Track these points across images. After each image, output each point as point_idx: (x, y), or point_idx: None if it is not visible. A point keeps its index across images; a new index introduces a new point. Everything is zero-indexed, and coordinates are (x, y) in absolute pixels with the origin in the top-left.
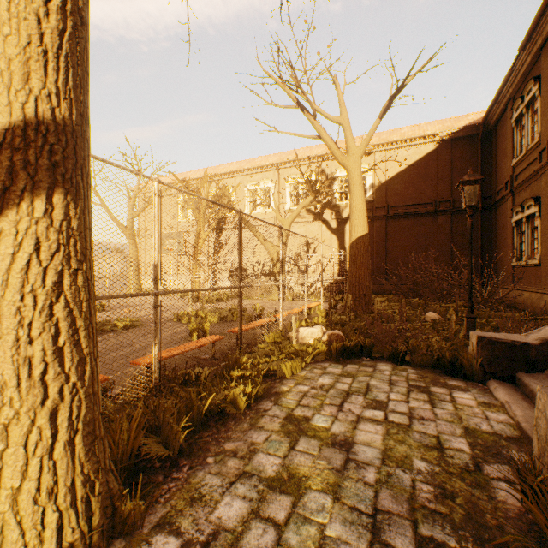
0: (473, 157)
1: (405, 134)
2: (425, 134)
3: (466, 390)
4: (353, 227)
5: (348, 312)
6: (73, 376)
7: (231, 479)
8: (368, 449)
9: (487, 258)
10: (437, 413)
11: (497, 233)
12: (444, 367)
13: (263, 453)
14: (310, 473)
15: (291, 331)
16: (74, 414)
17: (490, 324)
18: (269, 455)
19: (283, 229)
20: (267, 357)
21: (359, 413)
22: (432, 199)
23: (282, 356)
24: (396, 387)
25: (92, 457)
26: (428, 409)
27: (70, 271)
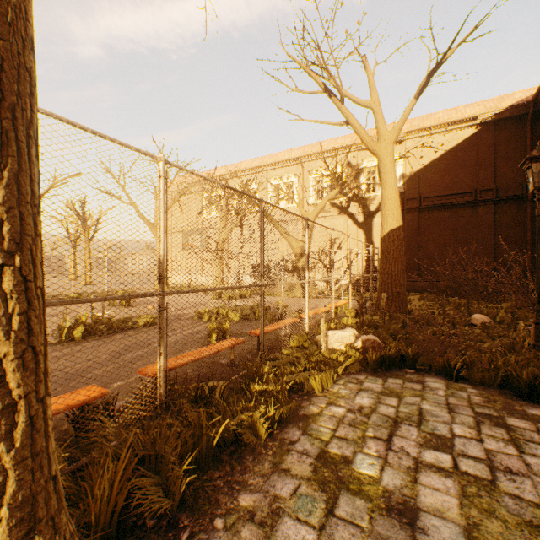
0: (520, 139)
1: (440, 118)
2: (463, 117)
3: None
4: (384, 219)
5: (381, 313)
6: None
7: None
8: (442, 523)
9: None
10: (530, 464)
11: None
12: (518, 389)
13: (290, 518)
14: None
15: (318, 334)
16: None
17: None
18: (298, 522)
19: (309, 220)
20: (292, 365)
21: (415, 454)
22: (472, 188)
23: (310, 365)
24: (458, 415)
25: None
26: (514, 456)
27: None
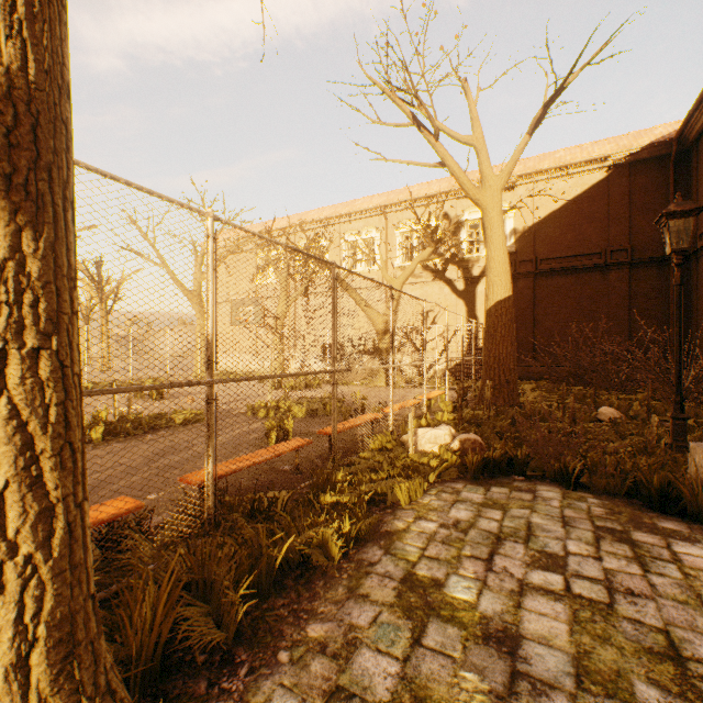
0: (661, 186)
1: (561, 158)
2: (590, 157)
3: (693, 540)
4: (490, 287)
5: (485, 406)
6: (25, 543)
7: (316, 701)
8: (547, 651)
9: (683, 329)
10: (655, 585)
11: (698, 293)
12: (648, 498)
13: (368, 649)
14: (451, 699)
15: (405, 433)
16: (27, 613)
17: (701, 427)
18: (378, 653)
19: (395, 289)
20: (372, 472)
21: (521, 575)
22: (601, 247)
23: (395, 472)
24: (574, 530)
25: (67, 684)
26: (638, 575)
27: (22, 351)
